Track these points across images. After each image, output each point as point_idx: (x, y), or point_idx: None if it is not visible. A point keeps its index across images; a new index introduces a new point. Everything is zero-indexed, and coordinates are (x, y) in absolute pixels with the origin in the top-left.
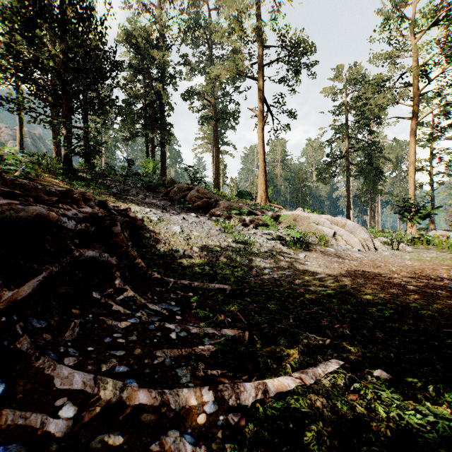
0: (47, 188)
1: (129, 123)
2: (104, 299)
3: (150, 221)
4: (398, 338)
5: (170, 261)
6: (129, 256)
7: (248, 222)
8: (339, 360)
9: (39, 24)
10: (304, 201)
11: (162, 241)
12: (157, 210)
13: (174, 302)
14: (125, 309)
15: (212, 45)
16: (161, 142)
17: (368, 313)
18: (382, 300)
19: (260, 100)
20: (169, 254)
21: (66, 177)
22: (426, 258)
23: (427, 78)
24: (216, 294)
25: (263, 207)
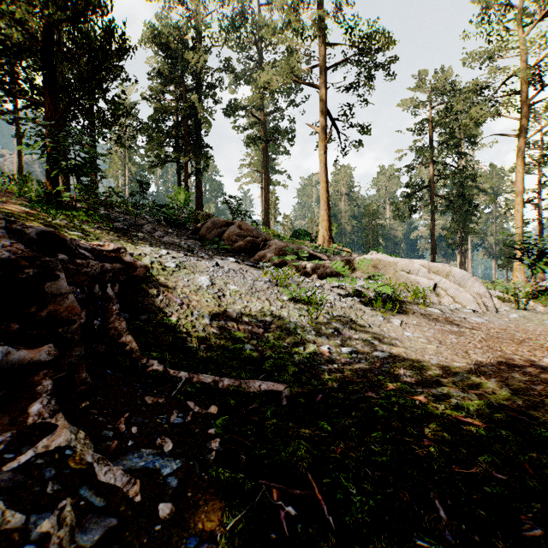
0: None
1: (155, 143)
2: None
3: (162, 269)
4: None
5: (186, 336)
6: (110, 331)
7: (311, 270)
8: None
9: None
10: (376, 243)
11: (176, 301)
12: (179, 252)
13: (171, 441)
14: (10, 510)
15: (260, 47)
16: (196, 168)
17: None
18: None
19: (321, 113)
20: (187, 323)
21: (45, 204)
22: None
23: (540, 81)
24: (262, 408)
25: (328, 250)
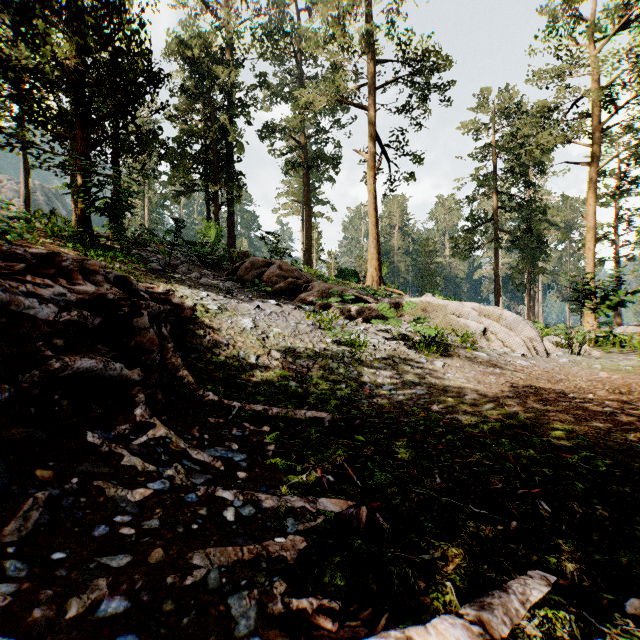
0: (6, 247)
1: (182, 171)
2: (107, 446)
3: (205, 311)
4: (639, 519)
5: (235, 373)
6: (168, 366)
7: (356, 314)
8: (544, 570)
9: (38, 11)
10: (433, 284)
11: (223, 342)
12: (219, 294)
13: (236, 444)
14: (146, 463)
15: (301, 60)
16: (228, 199)
17: (567, 464)
18: (584, 440)
19: (370, 138)
20: (234, 362)
21: (81, 245)
22: (626, 368)
23: (613, 105)
24: (307, 429)
25: (376, 292)
